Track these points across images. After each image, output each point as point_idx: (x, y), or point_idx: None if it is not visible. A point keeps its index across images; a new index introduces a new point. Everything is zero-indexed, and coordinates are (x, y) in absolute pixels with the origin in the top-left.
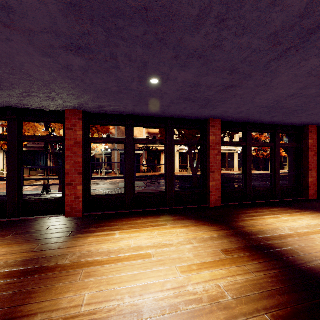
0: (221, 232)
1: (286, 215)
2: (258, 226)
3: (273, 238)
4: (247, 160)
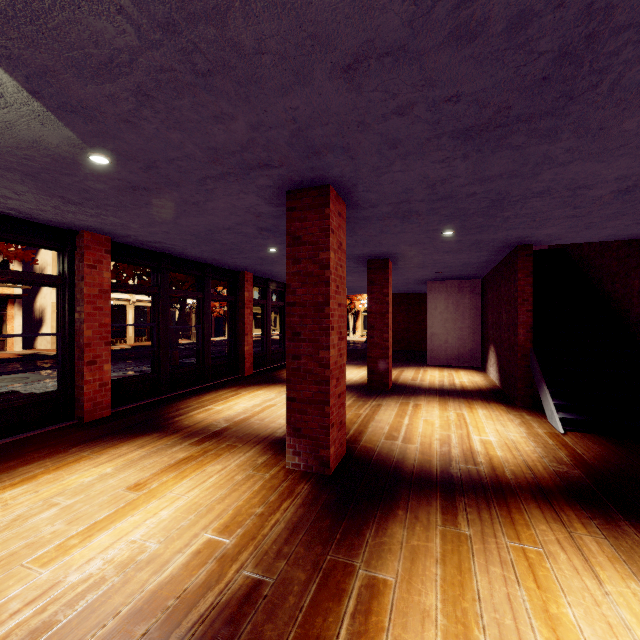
0: None
1: None
2: None
3: None
4: (268, 320)
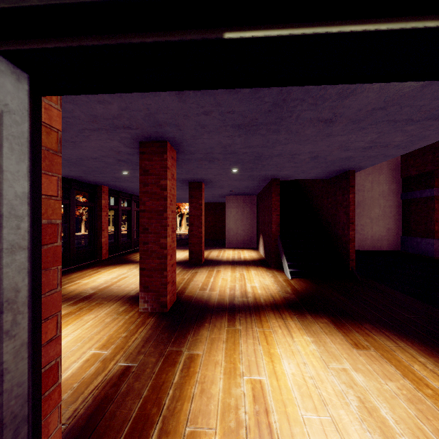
0: (136, 264)
1: None
2: None
3: None
4: (119, 220)
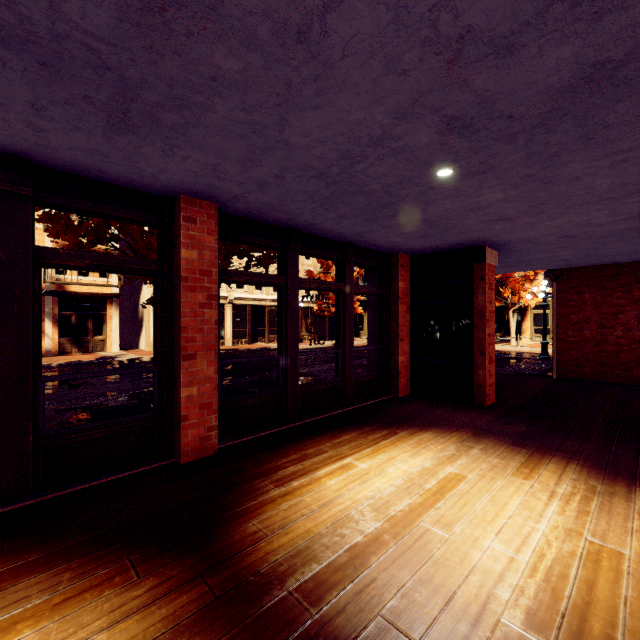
0: (158, 616)
1: (365, 454)
2: (300, 520)
3: (333, 575)
4: (288, 320)
